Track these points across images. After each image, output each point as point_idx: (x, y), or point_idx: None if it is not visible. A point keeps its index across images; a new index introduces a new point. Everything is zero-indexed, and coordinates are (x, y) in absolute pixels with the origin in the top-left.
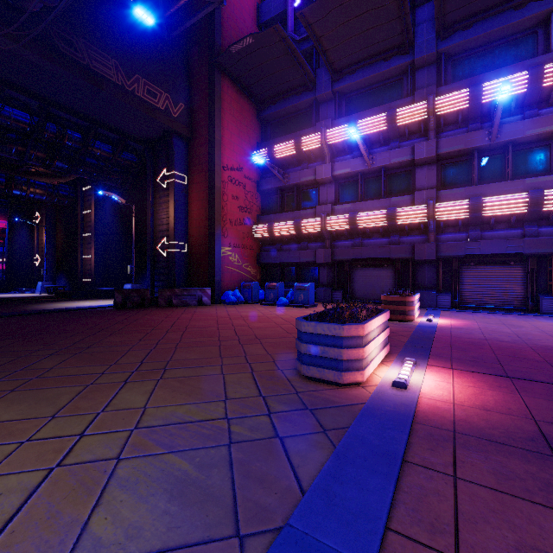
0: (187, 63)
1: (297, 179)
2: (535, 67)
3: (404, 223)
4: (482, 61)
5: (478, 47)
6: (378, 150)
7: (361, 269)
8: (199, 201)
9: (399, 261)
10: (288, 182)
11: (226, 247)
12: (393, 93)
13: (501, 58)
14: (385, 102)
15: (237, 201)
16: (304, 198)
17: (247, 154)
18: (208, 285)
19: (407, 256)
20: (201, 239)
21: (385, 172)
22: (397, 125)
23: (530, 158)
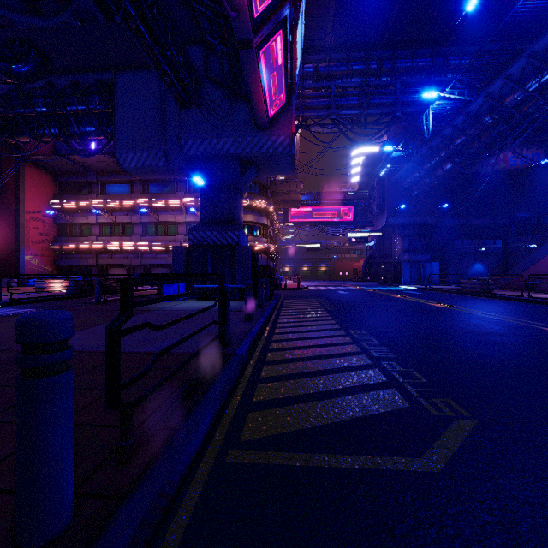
0: (0, 149)
1: (79, 220)
2: (166, 199)
3: (128, 249)
4: (159, 187)
5: (157, 181)
6: (119, 214)
7: (113, 268)
8: (9, 230)
9: (128, 265)
10: (73, 221)
11: (29, 256)
12: (127, 189)
13: (165, 188)
14: (124, 192)
15: (37, 230)
16: (84, 230)
17: (46, 202)
18: (16, 277)
19: (130, 263)
20: (11, 251)
21: (123, 224)
22: (124, 206)
23: (173, 228)
